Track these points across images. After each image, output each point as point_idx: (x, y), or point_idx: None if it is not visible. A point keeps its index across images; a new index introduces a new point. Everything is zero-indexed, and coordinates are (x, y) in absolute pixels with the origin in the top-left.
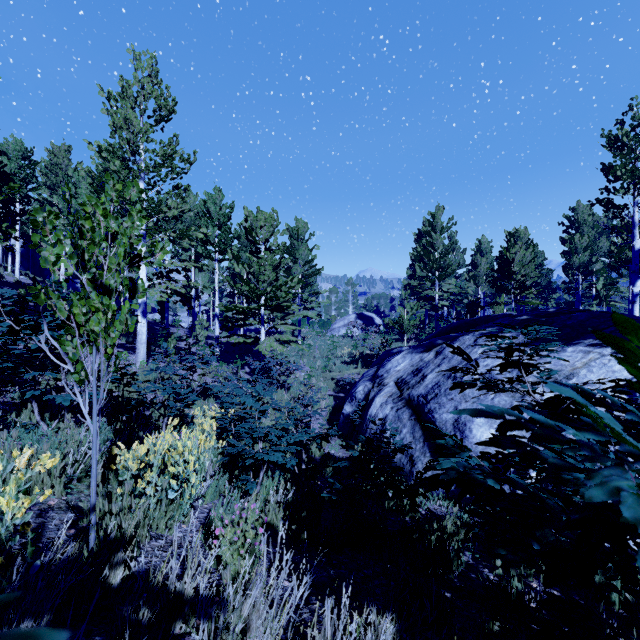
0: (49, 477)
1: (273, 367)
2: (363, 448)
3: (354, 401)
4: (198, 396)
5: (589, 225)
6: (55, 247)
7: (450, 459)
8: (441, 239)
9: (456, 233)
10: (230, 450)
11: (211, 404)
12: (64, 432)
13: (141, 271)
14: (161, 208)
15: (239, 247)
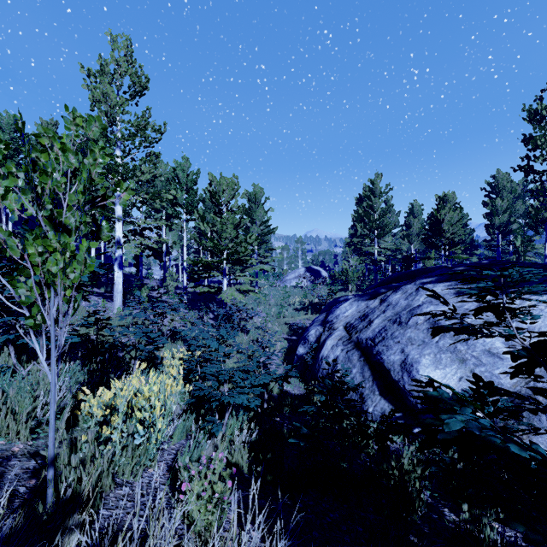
0: (16, 421)
1: (234, 313)
2: (329, 392)
3: (307, 343)
4: (168, 339)
5: (508, 190)
6: (5, 179)
7: (456, 417)
8: (380, 202)
9: (391, 198)
10: (196, 393)
11: (179, 346)
12: (36, 375)
13: (118, 228)
14: (135, 172)
15: (204, 209)
